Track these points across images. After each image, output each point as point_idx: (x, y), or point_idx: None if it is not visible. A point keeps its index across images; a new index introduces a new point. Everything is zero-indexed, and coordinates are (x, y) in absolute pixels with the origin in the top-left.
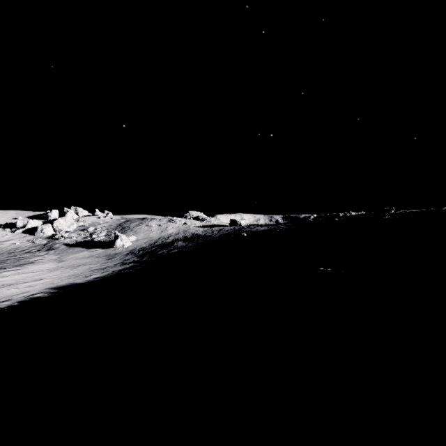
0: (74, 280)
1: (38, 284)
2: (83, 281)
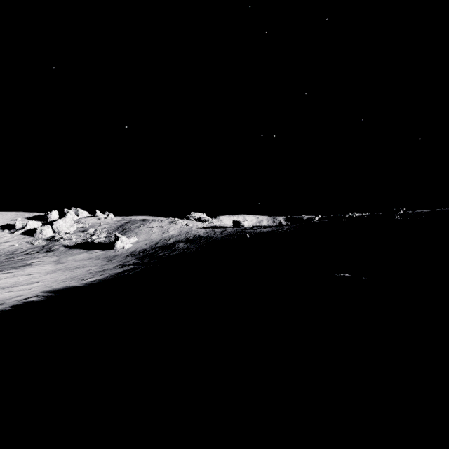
0: (70, 283)
1: (33, 287)
2: (80, 284)
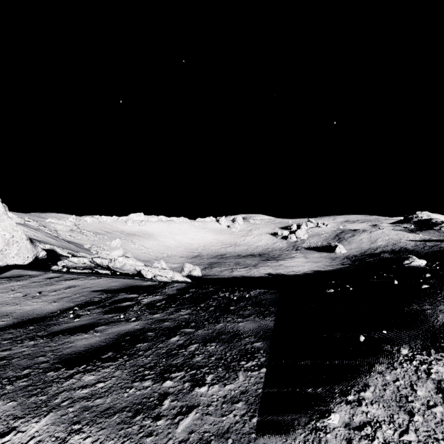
0: (319, 269)
1: (305, 268)
2: (323, 270)
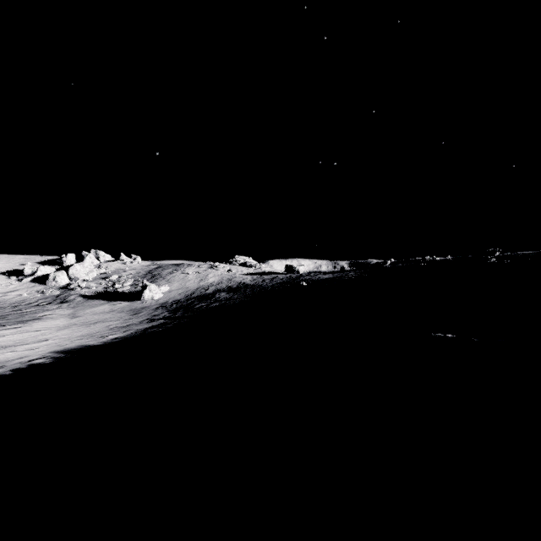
0: (87, 341)
1: (41, 346)
2: (98, 342)
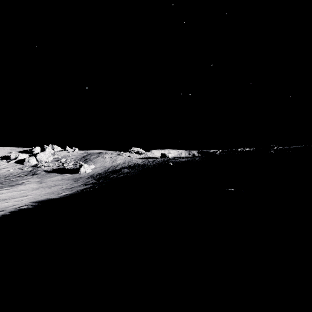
0: (50, 196)
1: (24, 199)
2: (56, 197)
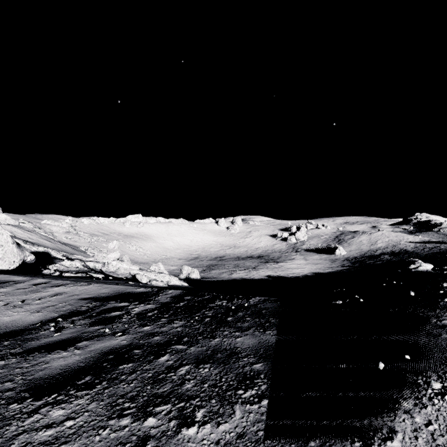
0: (319, 271)
1: (305, 270)
2: (323, 272)
